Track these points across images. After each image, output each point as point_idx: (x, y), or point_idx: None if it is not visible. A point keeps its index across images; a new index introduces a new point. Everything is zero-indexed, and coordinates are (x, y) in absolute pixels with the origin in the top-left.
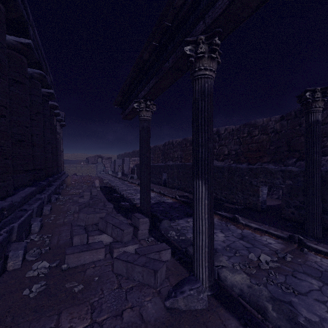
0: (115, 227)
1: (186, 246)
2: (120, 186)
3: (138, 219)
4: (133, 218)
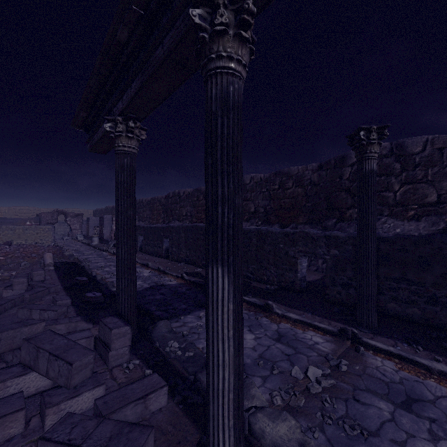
0: (54, 358)
1: (196, 372)
2: (94, 261)
3: (109, 330)
4: (101, 327)
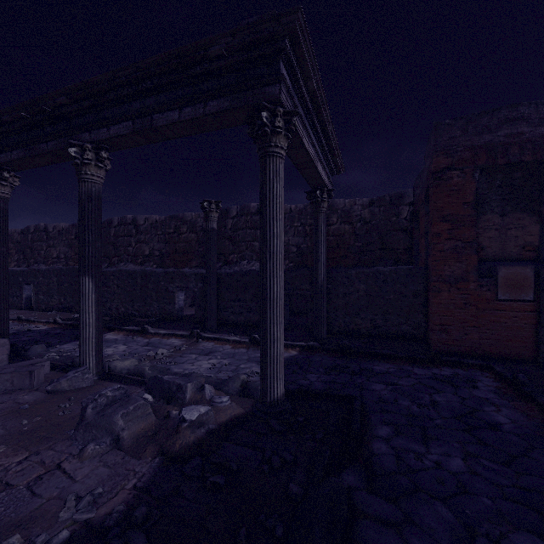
0: None
1: (73, 358)
2: None
3: None
4: None
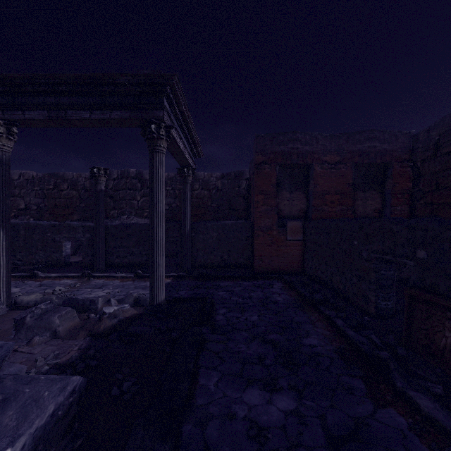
0: None
1: None
2: None
3: None
4: None
